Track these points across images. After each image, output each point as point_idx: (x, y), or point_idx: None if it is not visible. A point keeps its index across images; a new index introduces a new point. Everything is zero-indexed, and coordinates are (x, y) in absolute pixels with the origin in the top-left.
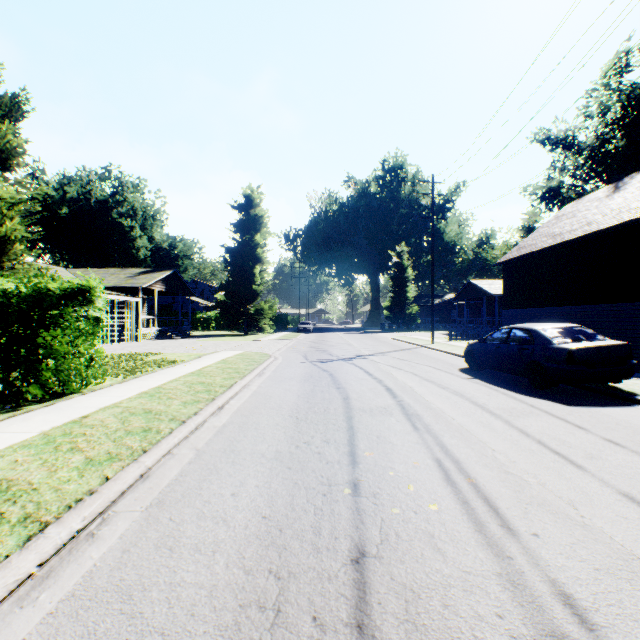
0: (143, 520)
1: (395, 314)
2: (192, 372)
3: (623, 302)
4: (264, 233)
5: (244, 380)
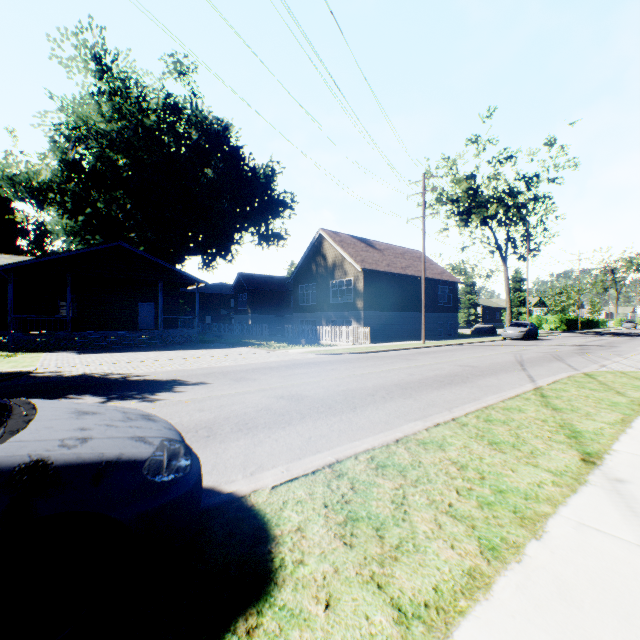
0: None
1: None
2: None
3: (427, 312)
4: None
5: None
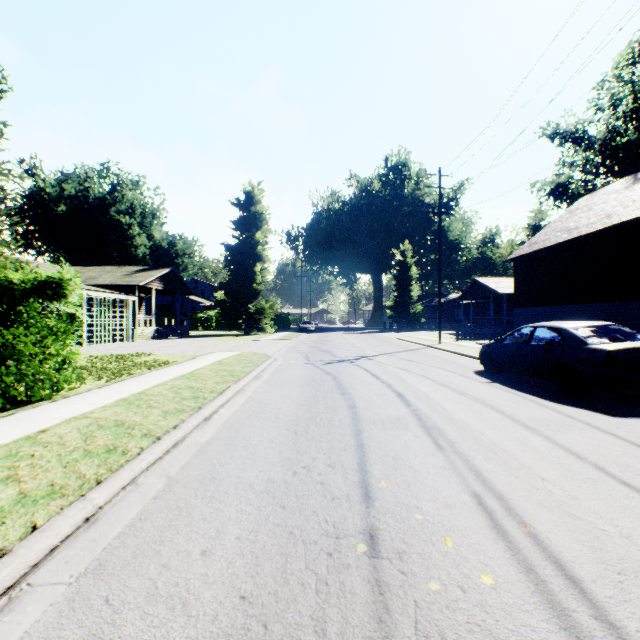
0: (66, 602)
1: (399, 313)
2: (182, 375)
3: None
4: (265, 231)
5: (238, 384)
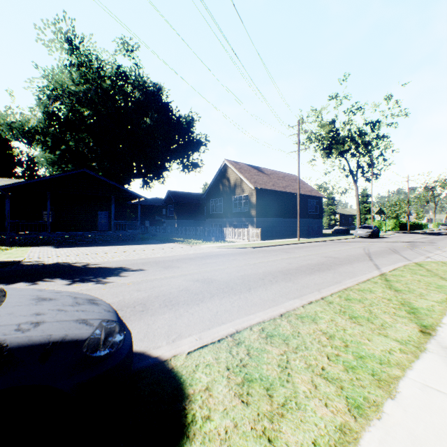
0: None
1: None
2: None
3: (301, 218)
4: None
5: None
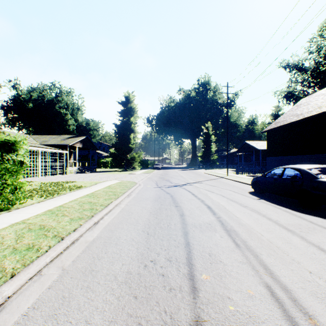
0: None
1: (205, 160)
2: (87, 194)
3: None
4: (135, 117)
5: (117, 200)
